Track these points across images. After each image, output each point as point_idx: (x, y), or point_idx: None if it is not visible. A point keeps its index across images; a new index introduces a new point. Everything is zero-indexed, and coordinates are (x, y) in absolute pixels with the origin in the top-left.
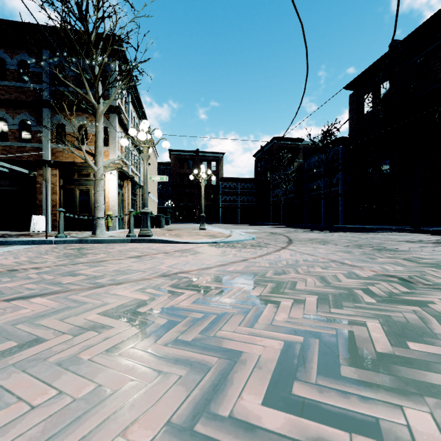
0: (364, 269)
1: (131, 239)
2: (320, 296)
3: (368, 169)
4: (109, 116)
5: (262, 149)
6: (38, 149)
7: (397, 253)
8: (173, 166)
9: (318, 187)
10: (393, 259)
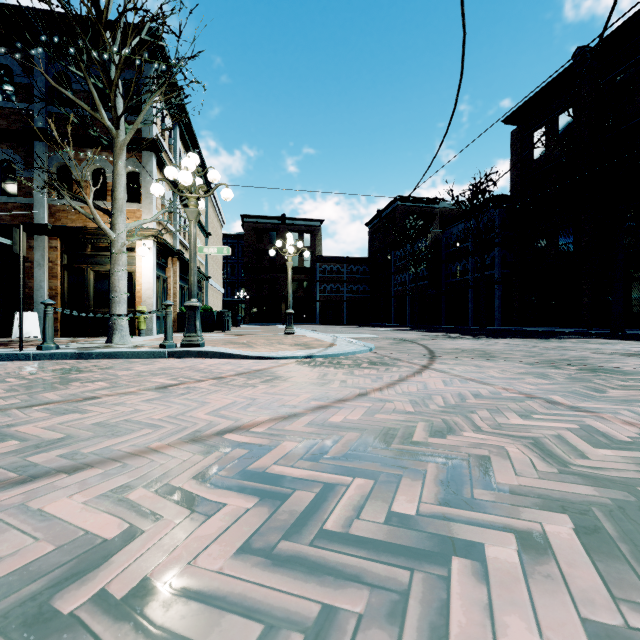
0: (605, 418)
1: (166, 351)
2: (575, 516)
3: (539, 242)
4: (142, 154)
5: (379, 215)
6: (27, 206)
7: (630, 377)
8: (248, 239)
9: (463, 270)
10: (636, 391)
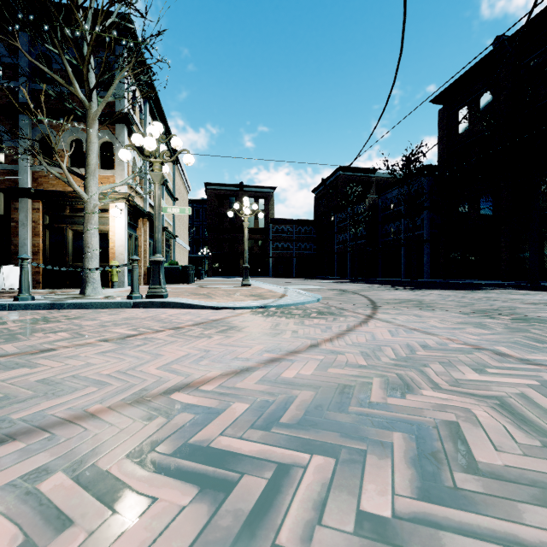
0: None
1: (132, 302)
2: None
3: (463, 206)
4: (115, 127)
5: (323, 183)
6: (13, 172)
7: None
8: (211, 204)
9: (397, 230)
10: None
